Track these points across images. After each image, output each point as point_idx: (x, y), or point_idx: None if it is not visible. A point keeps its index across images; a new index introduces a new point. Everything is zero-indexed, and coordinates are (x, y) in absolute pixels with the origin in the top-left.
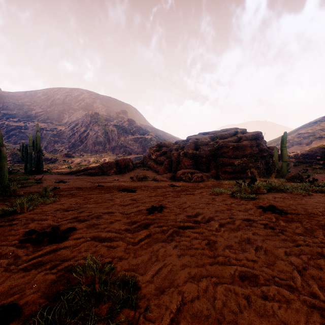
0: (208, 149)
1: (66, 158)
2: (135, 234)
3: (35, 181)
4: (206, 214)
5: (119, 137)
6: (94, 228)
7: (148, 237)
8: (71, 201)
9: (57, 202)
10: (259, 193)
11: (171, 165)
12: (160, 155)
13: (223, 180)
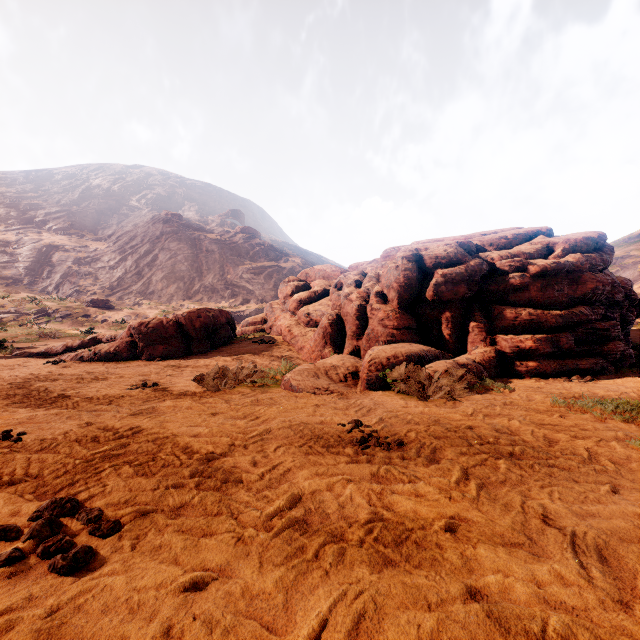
0: (465, 278)
1: (93, 311)
2: None
3: None
4: None
5: (222, 266)
6: None
7: None
8: None
9: None
10: None
11: (342, 330)
12: (310, 299)
13: (531, 383)
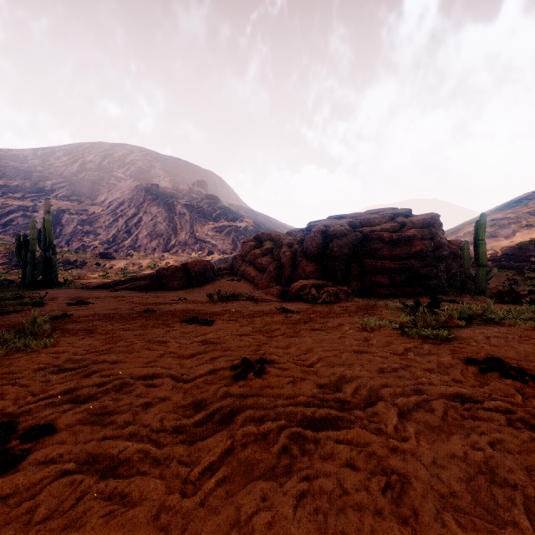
0: (347, 244)
1: (102, 260)
2: (195, 447)
3: (32, 301)
4: (361, 381)
5: (192, 226)
6: (100, 426)
7: (227, 460)
8: (80, 345)
9: (50, 349)
10: (452, 327)
11: (280, 273)
12: (262, 254)
13: (375, 298)
